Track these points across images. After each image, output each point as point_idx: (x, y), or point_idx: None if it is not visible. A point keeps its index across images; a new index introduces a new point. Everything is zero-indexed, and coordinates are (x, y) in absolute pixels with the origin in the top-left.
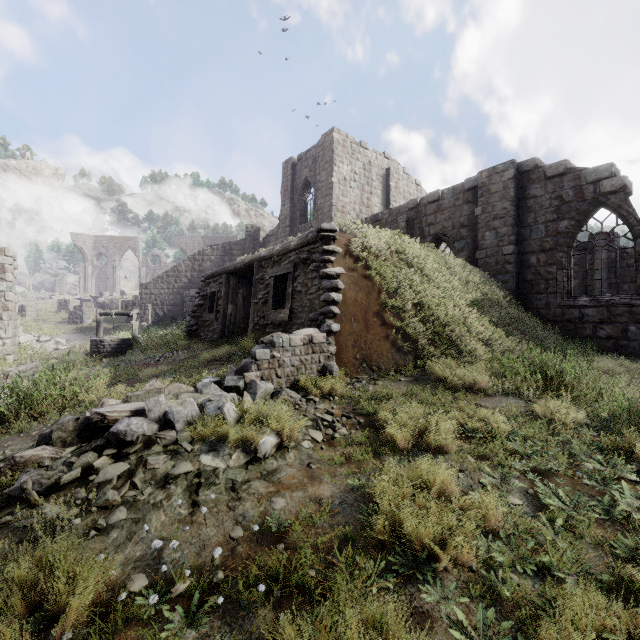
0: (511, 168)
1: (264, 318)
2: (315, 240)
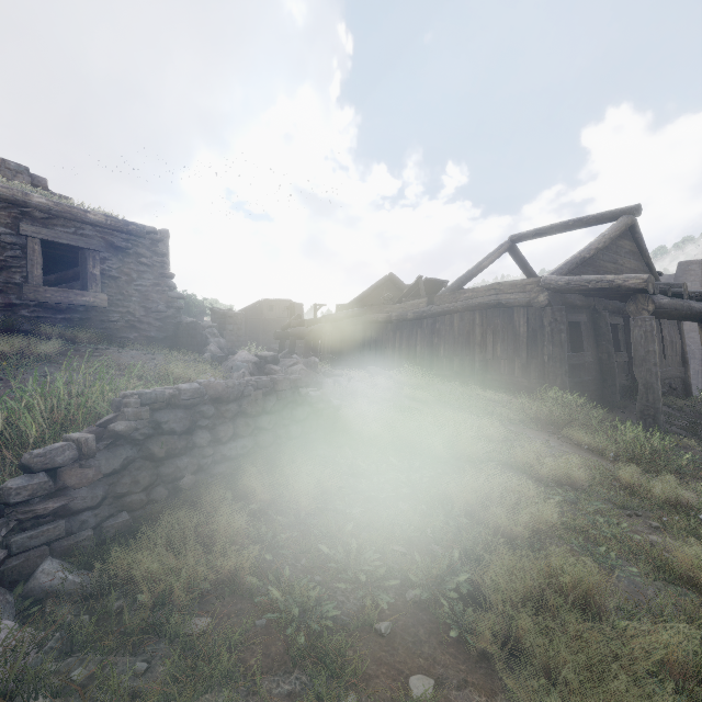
0: (28, 175)
1: (6, 294)
2: (143, 236)
